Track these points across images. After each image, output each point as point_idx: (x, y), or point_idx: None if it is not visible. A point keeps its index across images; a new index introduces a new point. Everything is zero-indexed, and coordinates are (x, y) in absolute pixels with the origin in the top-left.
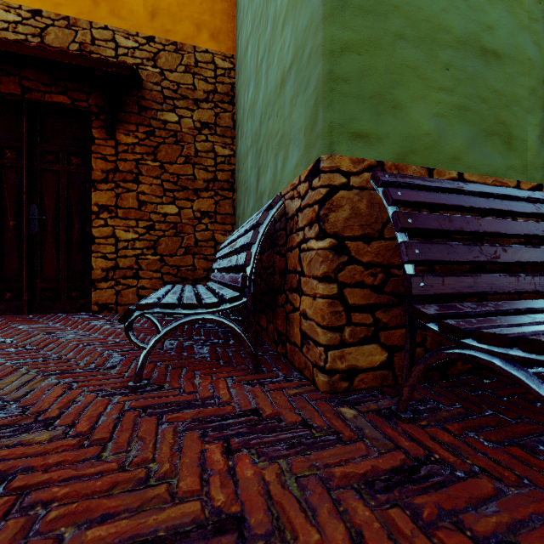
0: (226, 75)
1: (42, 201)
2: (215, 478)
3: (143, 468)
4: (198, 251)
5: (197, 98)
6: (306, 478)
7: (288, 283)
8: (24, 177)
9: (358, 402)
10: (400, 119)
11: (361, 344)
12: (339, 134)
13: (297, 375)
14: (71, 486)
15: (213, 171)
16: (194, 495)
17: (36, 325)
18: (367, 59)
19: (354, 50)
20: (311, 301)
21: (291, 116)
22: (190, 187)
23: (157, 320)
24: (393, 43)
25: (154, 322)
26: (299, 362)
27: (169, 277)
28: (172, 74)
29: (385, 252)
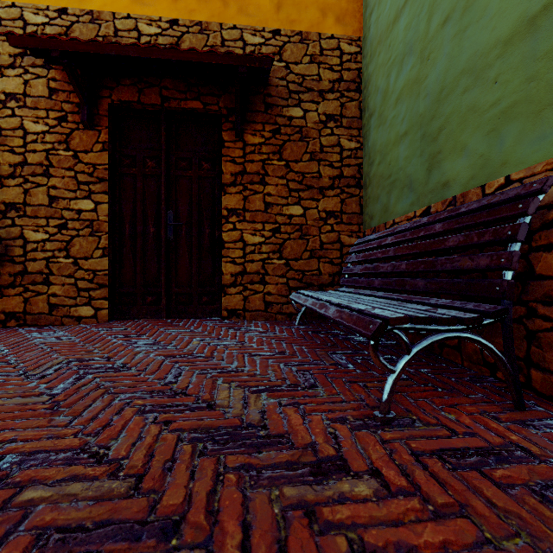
0: (352, 60)
1: (176, 207)
2: None
3: None
4: (323, 254)
5: (322, 89)
6: None
7: (536, 292)
8: (162, 184)
9: None
10: None
11: None
12: None
13: None
14: None
15: (339, 167)
16: None
17: (181, 329)
18: None
19: None
20: None
21: (546, 74)
22: (315, 185)
23: (406, 338)
24: None
25: (403, 340)
26: None
27: (294, 282)
28: (297, 66)
29: None
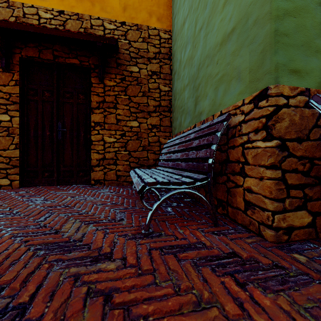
0: (166, 42)
1: (63, 120)
2: (246, 305)
3: (190, 294)
4: (150, 148)
5: (149, 57)
6: (312, 309)
7: (229, 169)
8: (54, 107)
9: (301, 250)
10: (320, 59)
11: (296, 210)
12: (282, 71)
13: (242, 228)
14: (153, 305)
15: (159, 100)
16: (241, 318)
17: (63, 192)
18: (299, 20)
19: (291, 14)
20: (257, 181)
21: (232, 62)
22: (145, 110)
23: (158, 192)
24: (316, 9)
25: (156, 193)
26: (242, 220)
27: (133, 164)
28: (135, 43)
29: (310, 149)
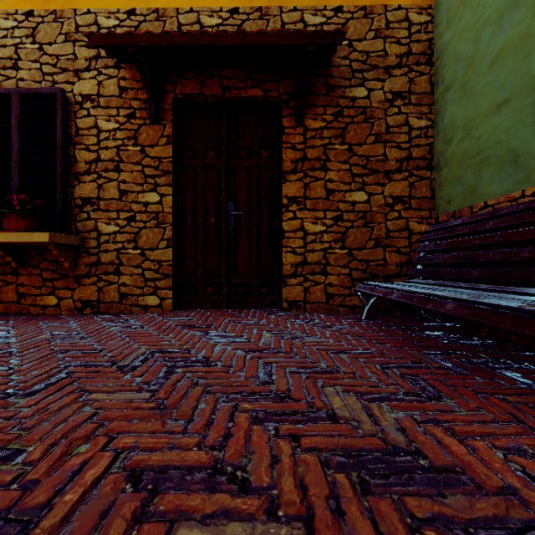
0: (422, 30)
1: (236, 197)
2: None
3: None
4: (389, 243)
5: (388, 65)
6: None
7: None
8: (222, 175)
9: None
10: None
11: None
12: None
13: None
14: None
15: (407, 148)
16: None
17: (245, 321)
18: None
19: None
20: None
21: None
22: (381, 169)
23: None
24: None
25: None
26: None
27: (357, 273)
28: (361, 43)
29: None
